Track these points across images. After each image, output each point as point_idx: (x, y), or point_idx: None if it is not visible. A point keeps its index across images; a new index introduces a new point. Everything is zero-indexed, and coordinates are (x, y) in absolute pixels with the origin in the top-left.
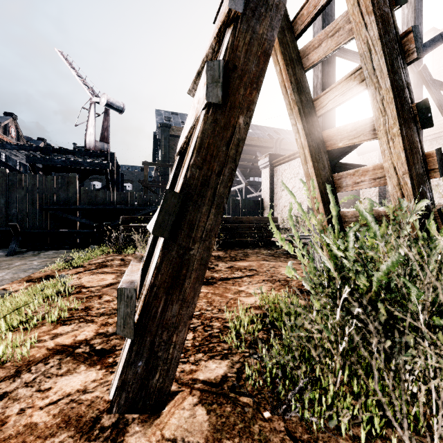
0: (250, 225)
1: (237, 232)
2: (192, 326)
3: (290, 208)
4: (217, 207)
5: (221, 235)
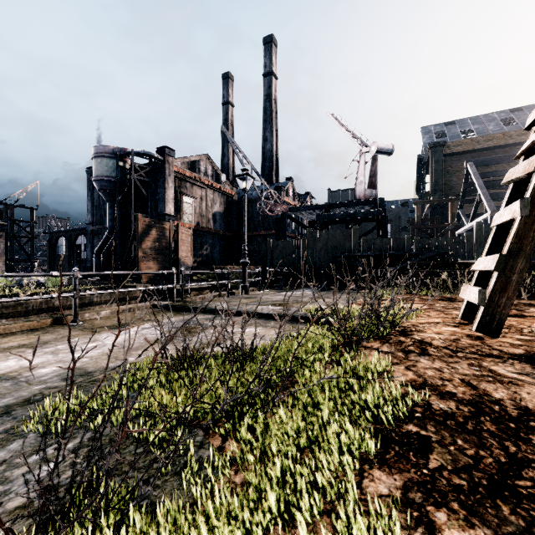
0: None
1: None
2: (506, 328)
3: None
4: (526, 259)
5: None
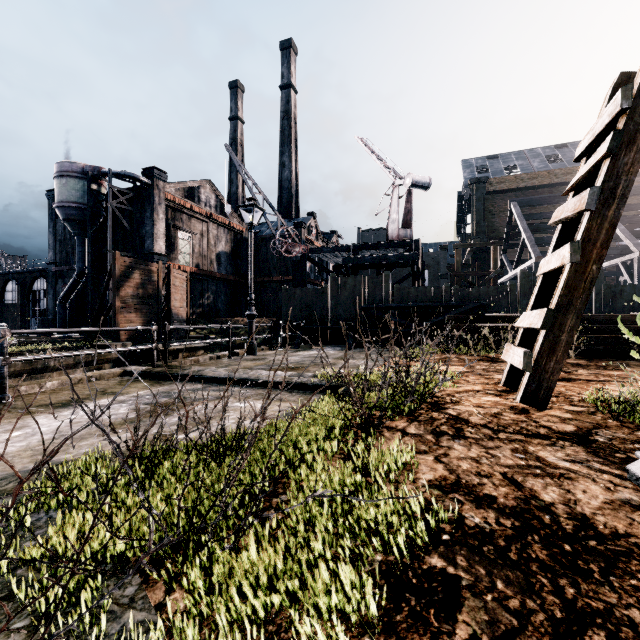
0: (637, 327)
1: (611, 337)
2: (554, 396)
3: (639, 314)
4: (577, 315)
5: (582, 340)
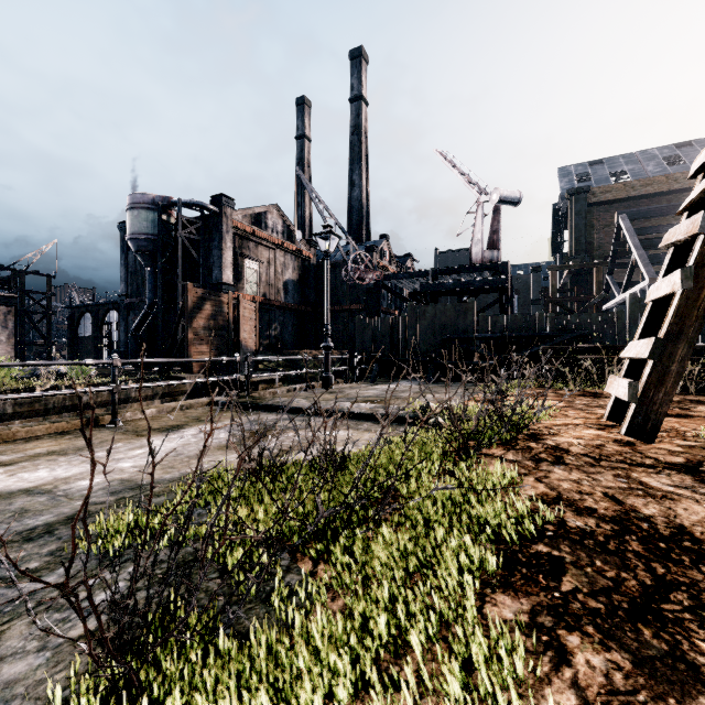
0: None
1: None
2: (665, 431)
3: None
4: (689, 344)
5: None
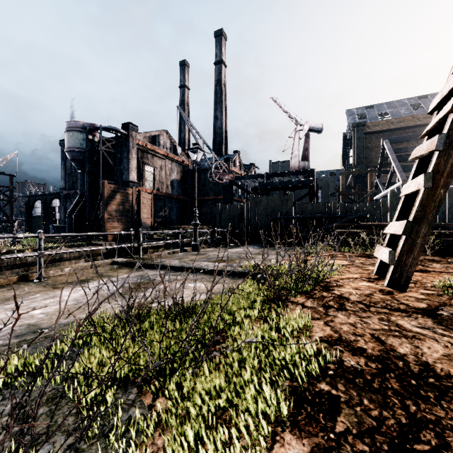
0: None
1: None
2: (413, 282)
3: None
4: (429, 225)
5: (437, 242)
